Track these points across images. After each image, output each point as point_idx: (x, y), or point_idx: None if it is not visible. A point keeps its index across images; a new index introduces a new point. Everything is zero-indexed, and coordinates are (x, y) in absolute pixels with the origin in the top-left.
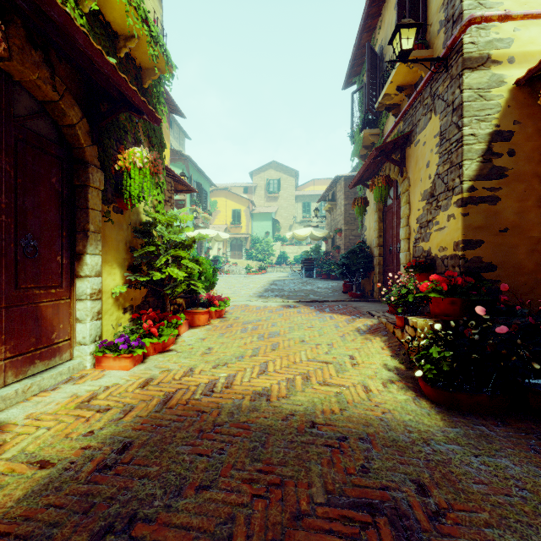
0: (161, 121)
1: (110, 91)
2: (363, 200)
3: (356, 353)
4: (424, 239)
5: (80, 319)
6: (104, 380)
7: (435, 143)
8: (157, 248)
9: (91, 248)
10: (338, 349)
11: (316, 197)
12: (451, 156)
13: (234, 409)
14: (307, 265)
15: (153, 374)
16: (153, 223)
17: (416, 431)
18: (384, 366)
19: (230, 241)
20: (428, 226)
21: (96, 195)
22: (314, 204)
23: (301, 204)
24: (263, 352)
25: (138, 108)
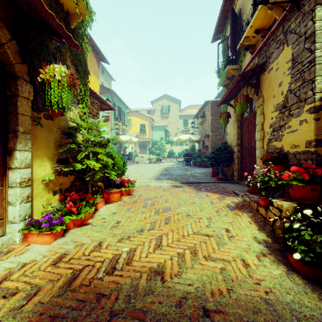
0: (79, 46)
1: (33, 17)
2: (227, 114)
3: (230, 227)
4: (277, 139)
5: (11, 203)
6: (24, 256)
7: (287, 67)
8: (79, 146)
9: (21, 146)
10: (216, 223)
11: (191, 116)
12: (304, 75)
13: (131, 291)
14: (187, 157)
15: (67, 249)
16: (77, 128)
17: (303, 317)
18: (254, 239)
19: (139, 143)
20: (280, 129)
21: (26, 103)
22: (190, 120)
23: (182, 120)
24: (158, 226)
25: (57, 33)
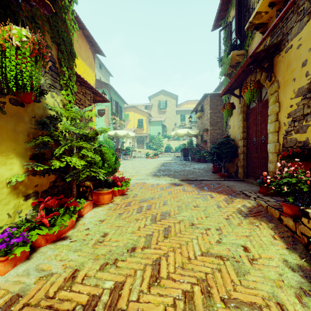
0: (52, 9)
1: None
2: (231, 105)
3: (248, 243)
4: (299, 131)
5: None
6: None
7: None
8: (57, 138)
9: None
10: (228, 236)
11: (188, 111)
12: None
13: None
14: (185, 152)
15: (25, 286)
16: (58, 117)
17: None
18: (284, 263)
19: (136, 138)
20: (304, 119)
21: None
22: (187, 115)
23: (179, 115)
24: (155, 242)
25: None
